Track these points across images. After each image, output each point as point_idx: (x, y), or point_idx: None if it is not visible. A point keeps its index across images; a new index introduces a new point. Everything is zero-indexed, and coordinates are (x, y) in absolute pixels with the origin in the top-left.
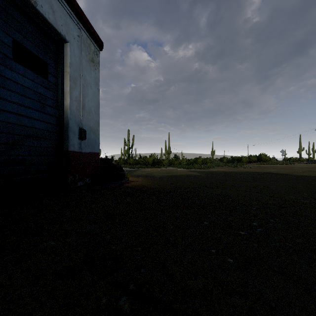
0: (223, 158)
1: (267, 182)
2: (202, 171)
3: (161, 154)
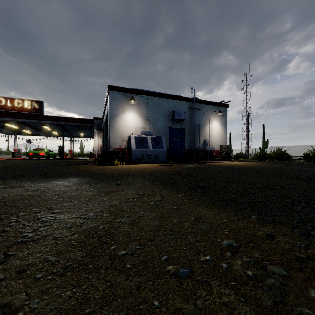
0: None
1: None
2: None
3: None
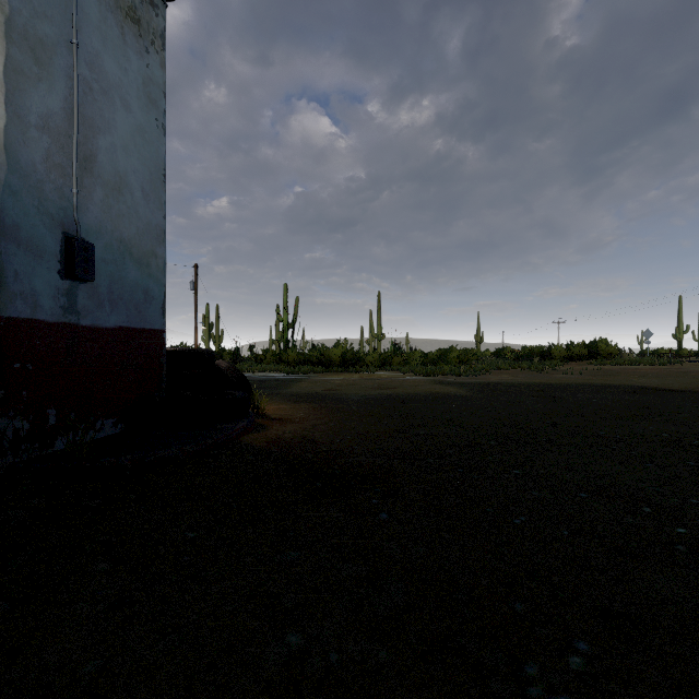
0: (503, 349)
1: (697, 425)
2: (467, 383)
3: (360, 341)
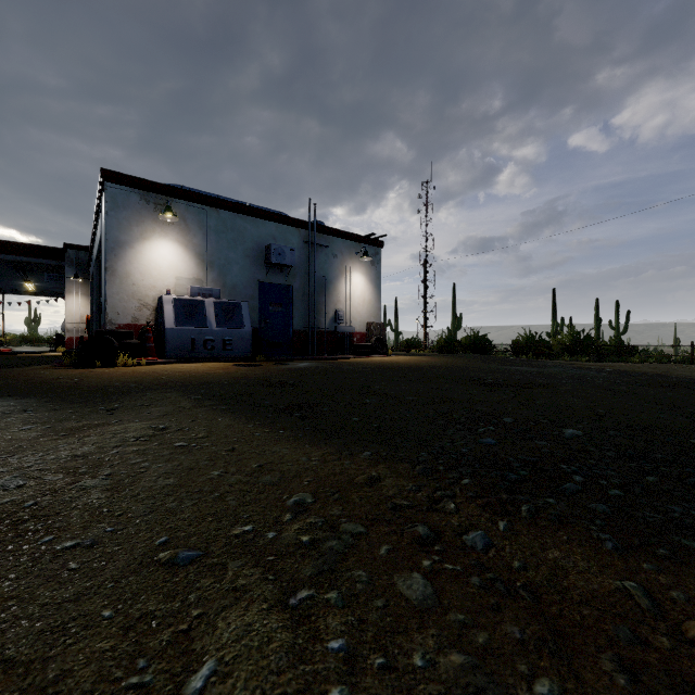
0: None
1: None
2: None
3: None
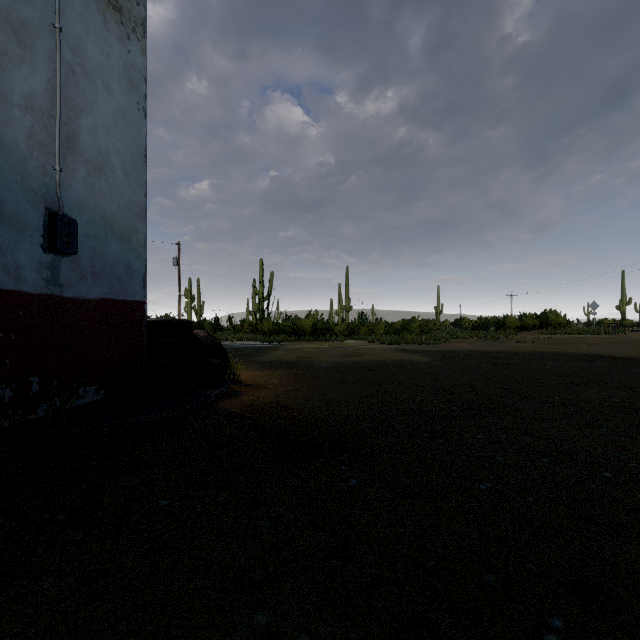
0: (461, 320)
1: None
2: (429, 351)
3: (330, 313)
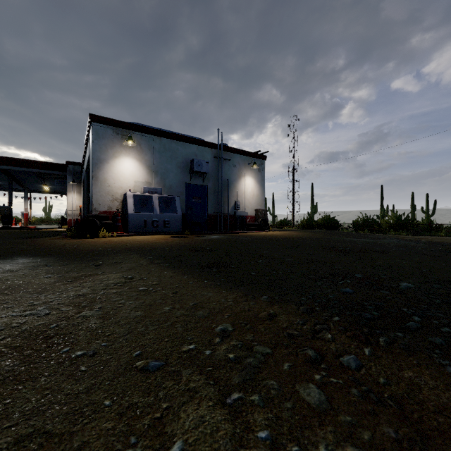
0: None
1: None
2: None
3: None
